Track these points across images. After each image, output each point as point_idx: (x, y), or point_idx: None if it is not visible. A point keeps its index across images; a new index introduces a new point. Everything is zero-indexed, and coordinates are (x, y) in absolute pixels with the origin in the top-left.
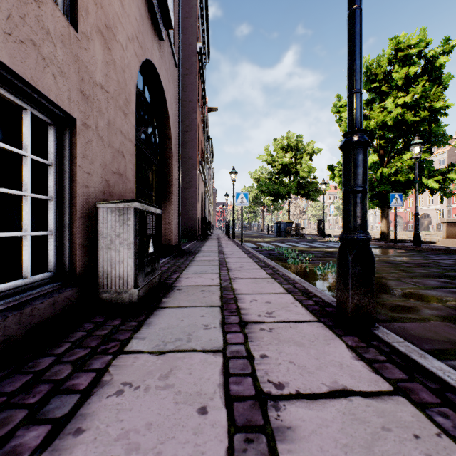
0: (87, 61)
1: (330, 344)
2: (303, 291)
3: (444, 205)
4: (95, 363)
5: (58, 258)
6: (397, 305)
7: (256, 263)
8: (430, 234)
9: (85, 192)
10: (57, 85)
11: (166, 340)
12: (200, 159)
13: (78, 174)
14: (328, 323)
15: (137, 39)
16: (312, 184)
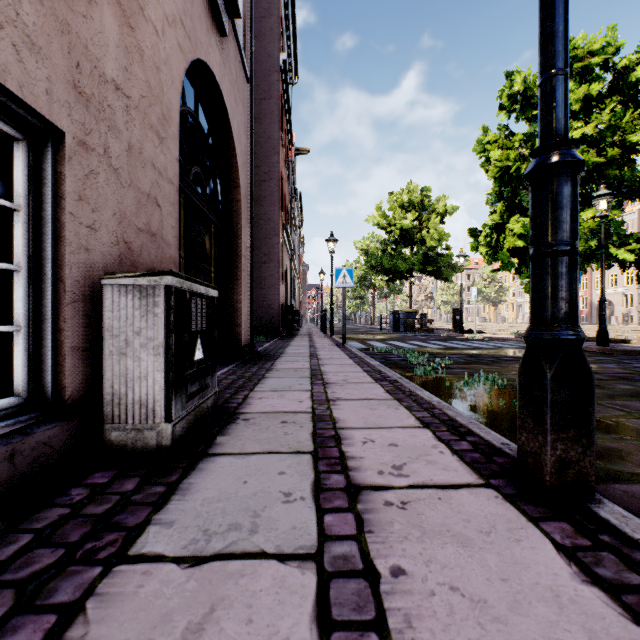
0: (87, 38)
1: (521, 541)
2: (449, 424)
3: (634, 287)
4: (64, 587)
5: (31, 371)
6: (606, 448)
7: (368, 374)
8: (614, 328)
9: (84, 259)
10: (22, 66)
11: (211, 528)
12: (284, 222)
13: (68, 228)
14: (505, 491)
15: (182, 24)
16: (444, 258)
